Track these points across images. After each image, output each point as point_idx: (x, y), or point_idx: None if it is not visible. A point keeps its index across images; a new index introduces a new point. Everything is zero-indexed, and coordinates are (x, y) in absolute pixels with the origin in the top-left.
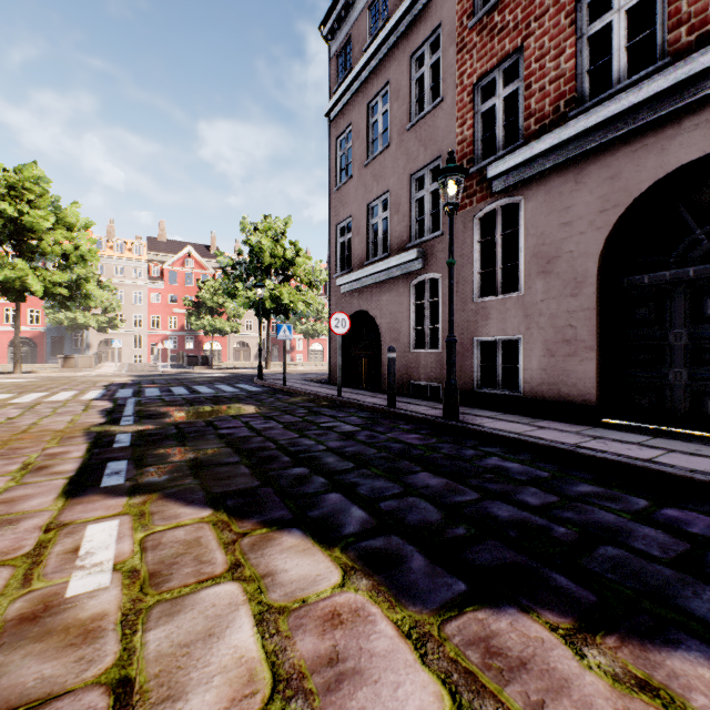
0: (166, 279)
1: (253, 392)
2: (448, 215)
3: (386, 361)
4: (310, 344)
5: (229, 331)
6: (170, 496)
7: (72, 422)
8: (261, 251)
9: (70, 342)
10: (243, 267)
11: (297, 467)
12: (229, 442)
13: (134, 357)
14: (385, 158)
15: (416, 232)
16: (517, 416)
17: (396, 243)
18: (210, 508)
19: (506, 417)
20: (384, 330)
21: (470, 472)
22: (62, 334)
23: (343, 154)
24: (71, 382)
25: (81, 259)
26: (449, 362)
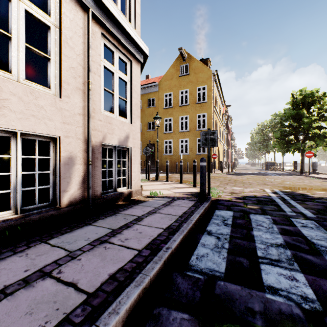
0: None
1: None
2: None
3: None
4: None
5: None
6: None
7: None
8: None
9: None
10: None
11: None
12: None
13: None
14: None
15: None
16: None
17: None
18: None
19: None
20: None
21: None
22: None
23: None
24: None
25: None
26: None
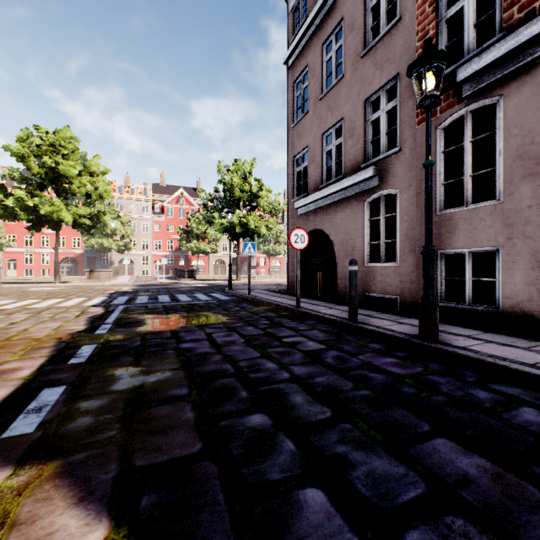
0: (165, 213)
1: (222, 300)
2: (425, 111)
3: (340, 274)
4: (270, 261)
5: (209, 251)
6: (69, 471)
7: (57, 329)
8: (232, 187)
9: (100, 260)
10: (219, 201)
11: (256, 412)
12: (185, 361)
13: (143, 271)
14: (339, 88)
15: (371, 152)
16: (504, 336)
17: (350, 165)
18: (108, 518)
19: (492, 338)
20: (338, 245)
21: (515, 441)
22: (95, 255)
23: (299, 95)
24: (89, 290)
25: (99, 197)
26: (427, 275)
